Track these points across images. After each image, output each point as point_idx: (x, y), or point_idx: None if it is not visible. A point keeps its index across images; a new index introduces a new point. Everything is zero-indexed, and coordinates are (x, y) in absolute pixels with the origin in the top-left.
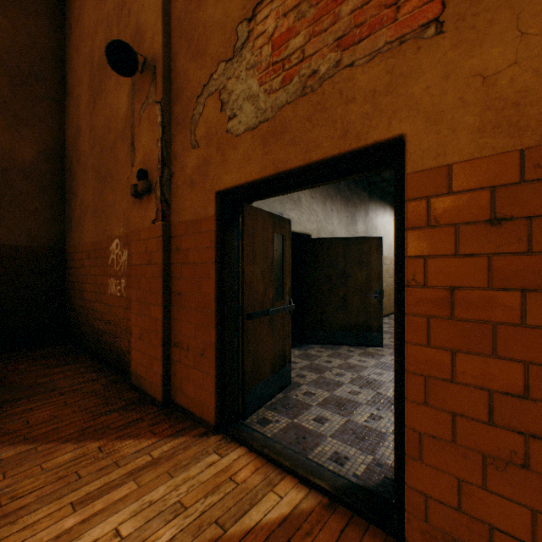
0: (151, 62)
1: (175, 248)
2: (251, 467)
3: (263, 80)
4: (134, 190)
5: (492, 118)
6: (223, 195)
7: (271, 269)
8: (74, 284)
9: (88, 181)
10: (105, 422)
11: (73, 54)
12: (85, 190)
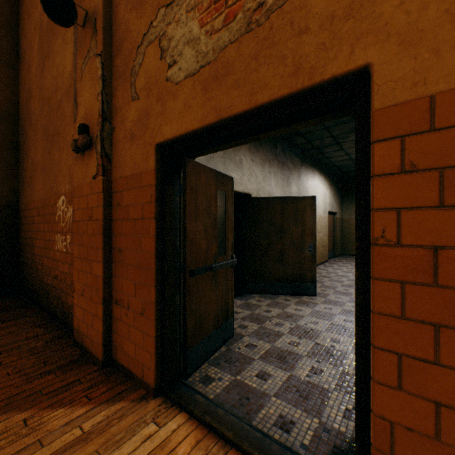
0: (92, 15)
1: (116, 204)
2: (191, 439)
3: (205, 20)
4: (74, 145)
5: None
6: (164, 147)
7: (214, 225)
8: (27, 239)
9: (38, 141)
10: (38, 386)
11: (25, 20)
12: (36, 150)
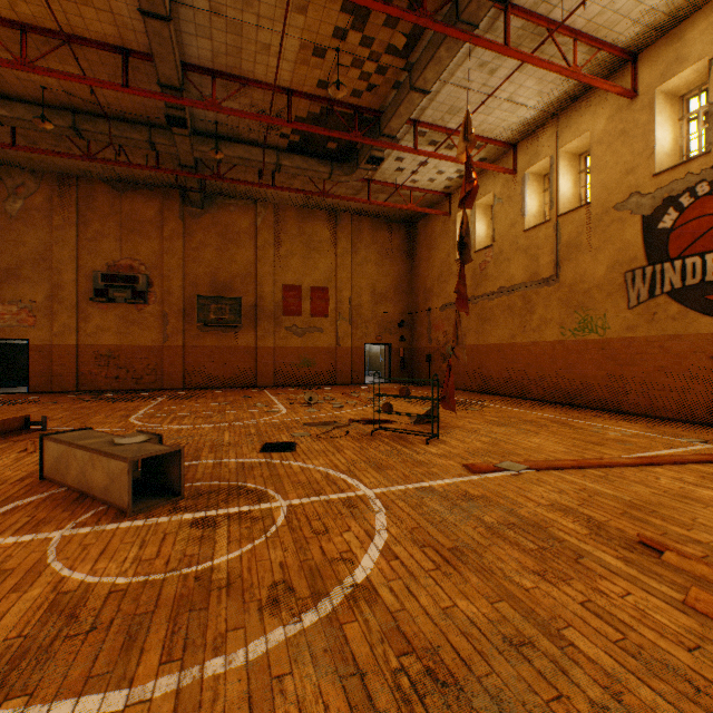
0: None
1: None
2: None
3: None
4: None
5: (41, 340)
6: None
7: None
8: None
9: None
10: None
11: None
12: None
